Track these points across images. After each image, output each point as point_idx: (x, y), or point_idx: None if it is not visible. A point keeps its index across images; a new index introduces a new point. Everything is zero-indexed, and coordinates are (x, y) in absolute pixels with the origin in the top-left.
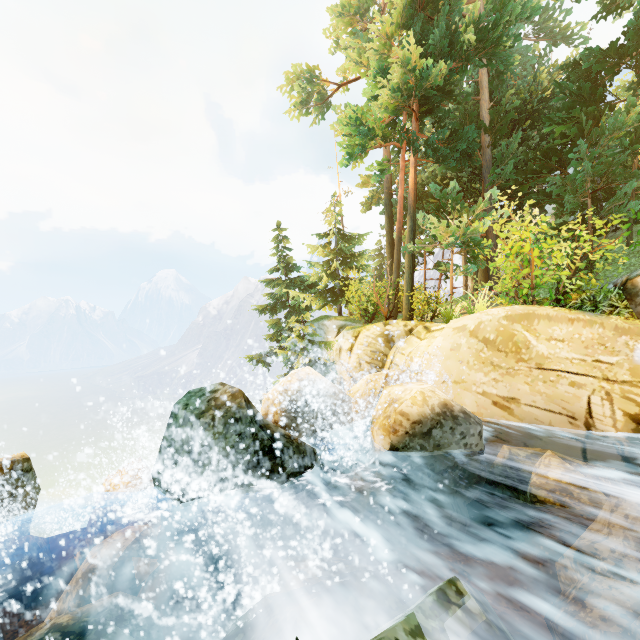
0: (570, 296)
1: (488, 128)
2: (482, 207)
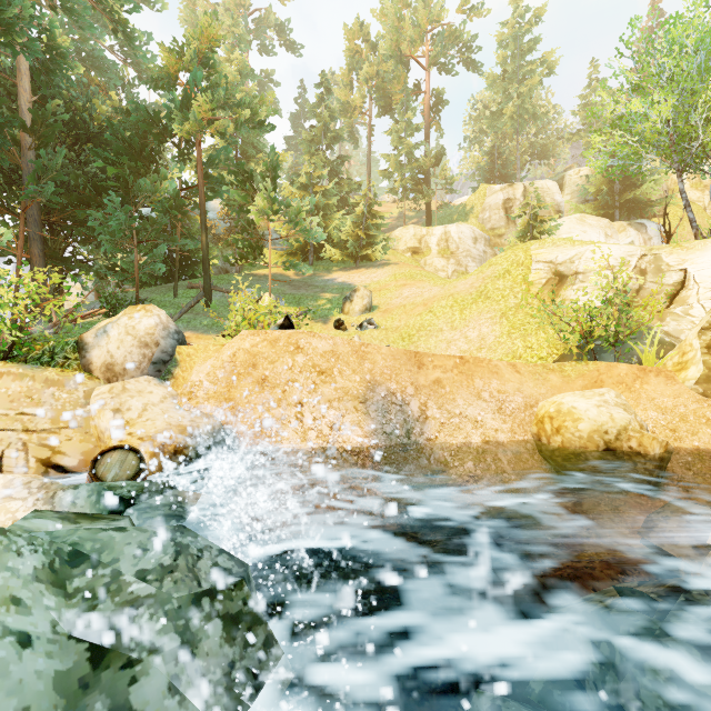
0: (32, 346)
1: (28, 126)
2: None
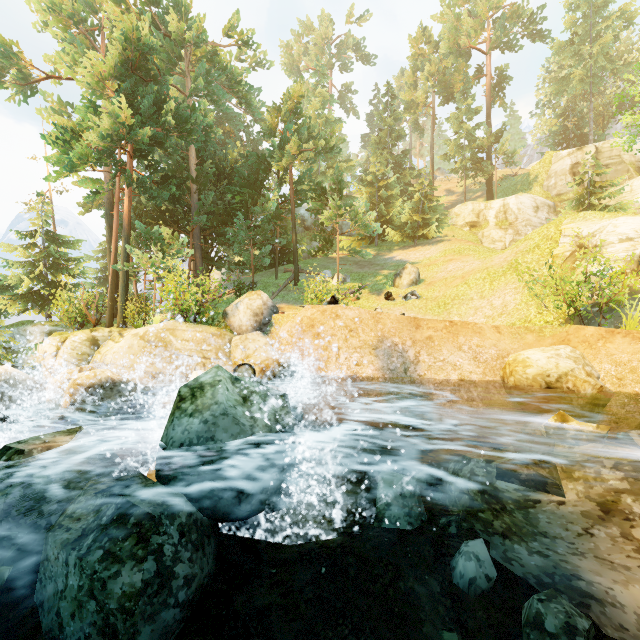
0: (204, 315)
1: (195, 179)
2: (176, 247)
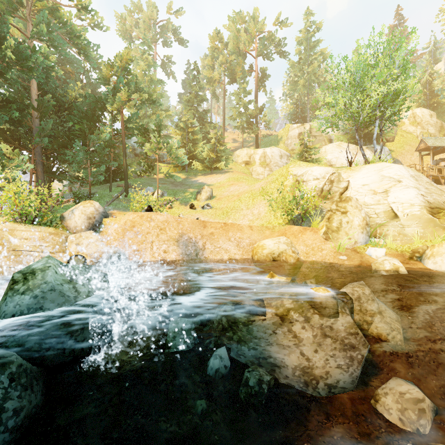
0: (43, 218)
1: (36, 107)
2: (17, 161)
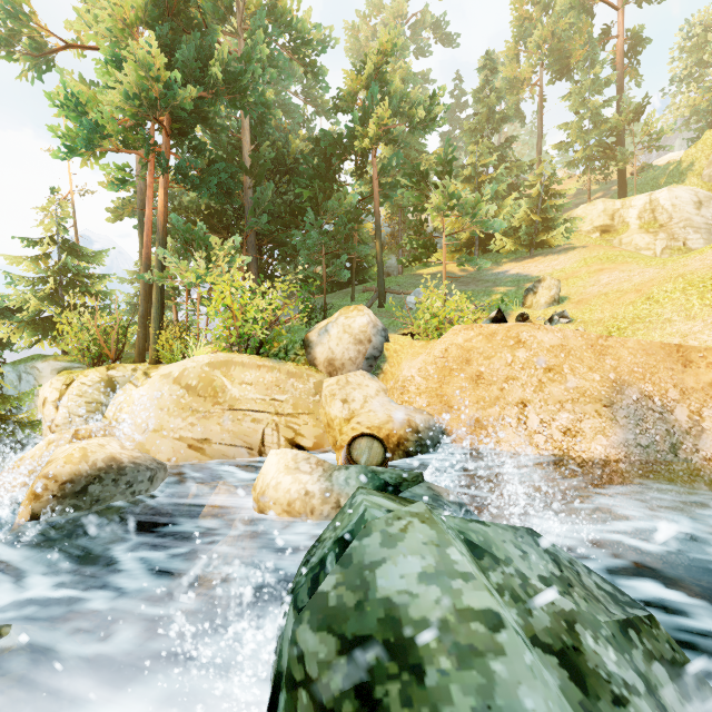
0: (272, 345)
1: (249, 171)
2: (228, 250)
